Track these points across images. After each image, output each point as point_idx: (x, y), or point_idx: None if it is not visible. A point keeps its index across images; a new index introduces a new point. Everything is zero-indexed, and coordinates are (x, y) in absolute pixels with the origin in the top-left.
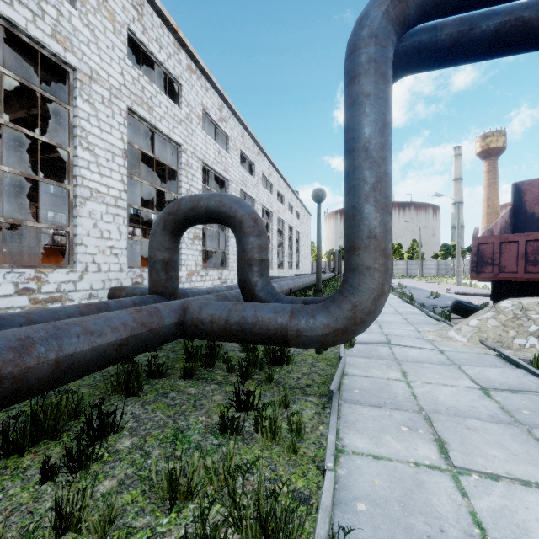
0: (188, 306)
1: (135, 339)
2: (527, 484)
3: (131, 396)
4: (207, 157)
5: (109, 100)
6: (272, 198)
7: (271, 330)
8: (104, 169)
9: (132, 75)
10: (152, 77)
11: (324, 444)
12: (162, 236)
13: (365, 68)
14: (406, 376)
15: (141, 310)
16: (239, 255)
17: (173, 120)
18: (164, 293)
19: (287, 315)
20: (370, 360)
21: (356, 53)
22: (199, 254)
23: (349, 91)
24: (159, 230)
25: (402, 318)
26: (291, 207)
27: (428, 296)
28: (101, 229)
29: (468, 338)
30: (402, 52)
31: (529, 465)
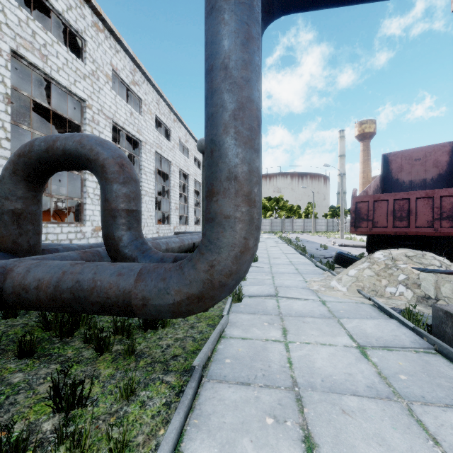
0: (13, 267)
1: None
2: None
3: None
4: (117, 117)
5: None
6: (189, 162)
7: (111, 298)
8: None
9: (18, 16)
10: (57, 32)
11: None
12: (11, 182)
13: None
14: (286, 334)
15: None
16: (102, 205)
17: (75, 73)
18: (15, 250)
19: (133, 278)
20: (255, 316)
21: None
22: None
23: None
24: (7, 175)
25: (293, 269)
26: None
27: (318, 247)
28: None
29: (348, 288)
30: None
31: None
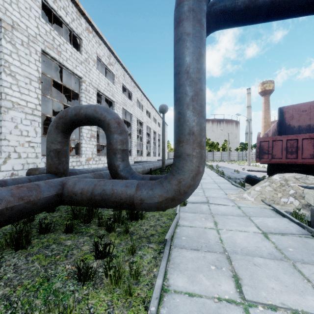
0: (66, 182)
1: (11, 210)
2: (296, 312)
3: (21, 249)
4: (100, 87)
5: (27, 43)
6: (143, 114)
7: (123, 199)
8: (23, 89)
9: (45, 29)
10: (63, 34)
11: (155, 285)
12: (55, 133)
13: (186, 15)
14: (217, 225)
15: (22, 186)
16: (107, 147)
17: (76, 61)
18: (57, 173)
19: (134, 188)
20: (195, 214)
21: (181, 5)
22: (94, 147)
23: (176, 31)
24: (53, 129)
25: (217, 186)
26: (155, 120)
27: (232, 172)
28: (21, 129)
29: (255, 198)
30: (214, 13)
31: (296, 294)
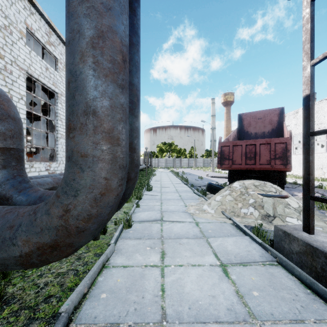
0: None
1: None
2: None
3: None
4: (32, 69)
5: None
6: None
7: None
8: None
9: None
10: None
11: None
12: None
13: None
14: (164, 258)
15: None
16: None
17: None
18: None
19: None
20: (140, 241)
21: None
22: None
23: None
24: None
25: (178, 195)
26: None
27: (197, 178)
28: None
29: (215, 210)
30: None
31: None
